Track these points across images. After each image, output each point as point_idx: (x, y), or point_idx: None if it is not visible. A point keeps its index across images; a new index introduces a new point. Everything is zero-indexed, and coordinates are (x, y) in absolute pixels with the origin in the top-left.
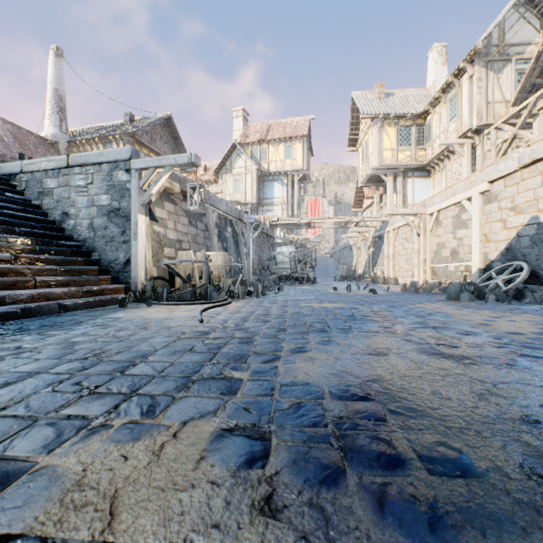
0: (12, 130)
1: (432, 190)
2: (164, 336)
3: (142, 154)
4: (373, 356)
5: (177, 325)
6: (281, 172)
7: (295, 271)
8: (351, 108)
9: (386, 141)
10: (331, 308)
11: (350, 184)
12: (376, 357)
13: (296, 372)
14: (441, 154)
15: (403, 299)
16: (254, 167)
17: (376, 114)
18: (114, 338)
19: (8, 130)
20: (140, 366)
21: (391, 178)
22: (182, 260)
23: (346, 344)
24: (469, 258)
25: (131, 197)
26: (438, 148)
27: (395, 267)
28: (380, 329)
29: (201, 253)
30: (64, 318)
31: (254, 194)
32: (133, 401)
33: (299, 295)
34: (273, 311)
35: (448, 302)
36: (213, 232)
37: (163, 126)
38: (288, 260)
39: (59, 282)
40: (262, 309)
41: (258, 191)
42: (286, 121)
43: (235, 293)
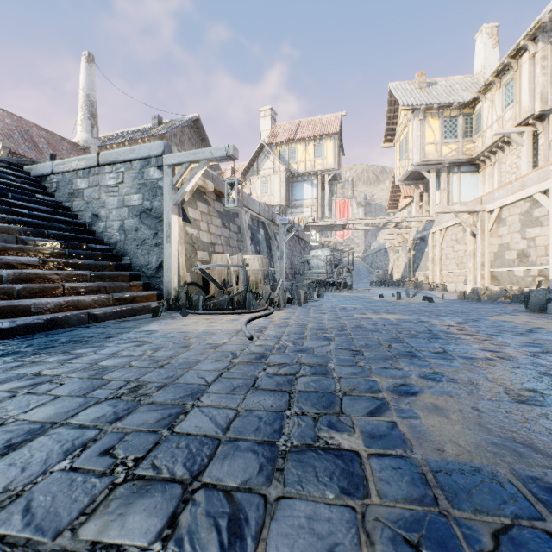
0: (46, 136)
1: (481, 186)
2: (211, 360)
3: (175, 149)
4: (530, 407)
5: (223, 343)
6: (310, 172)
7: (331, 276)
8: (388, 100)
9: (429, 134)
10: (395, 321)
11: (387, 182)
12: (536, 409)
13: (434, 438)
14: (494, 146)
15: (472, 310)
16: (283, 168)
17: (417, 105)
18: (152, 362)
19: (43, 136)
20: (193, 416)
21: (434, 174)
22: (219, 265)
23: (466, 381)
24: (544, 261)
25: (164, 195)
26: (490, 139)
27: (442, 272)
28: (488, 354)
29: (237, 256)
30: (93, 331)
31: (283, 196)
32: (199, 506)
33: (344, 303)
34: (328, 324)
35: (533, 314)
36: (246, 235)
37: (191, 128)
38: (324, 264)
39: (89, 289)
40: (313, 321)
41: (286, 192)
42: (315, 119)
43: (275, 301)
